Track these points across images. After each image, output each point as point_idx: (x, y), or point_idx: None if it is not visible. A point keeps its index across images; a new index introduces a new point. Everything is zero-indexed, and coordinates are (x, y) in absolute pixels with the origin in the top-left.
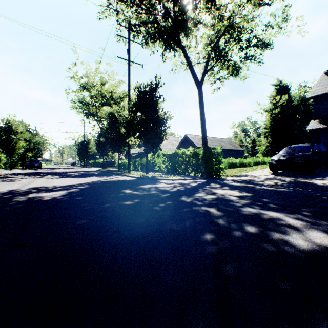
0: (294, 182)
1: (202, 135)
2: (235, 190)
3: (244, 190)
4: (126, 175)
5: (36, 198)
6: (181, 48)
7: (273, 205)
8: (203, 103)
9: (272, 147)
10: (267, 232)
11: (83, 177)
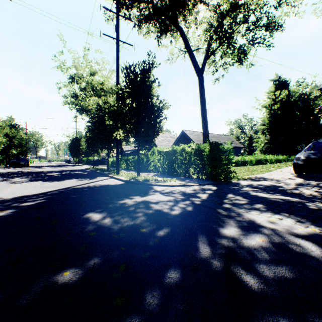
0: None
1: (203, 130)
2: (283, 214)
3: (302, 216)
4: (114, 176)
5: None
6: (179, 30)
7: None
8: (204, 92)
9: (271, 144)
10: None
11: (58, 179)
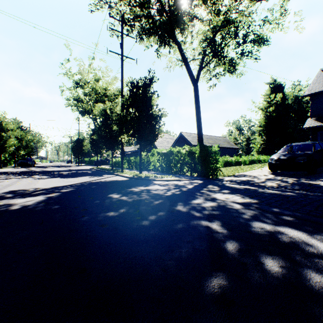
0: (298, 183)
1: (198, 133)
2: (237, 194)
3: (247, 195)
4: (119, 174)
5: (3, 206)
6: (176, 43)
7: (287, 217)
8: (198, 100)
9: (267, 145)
10: (299, 271)
11: (73, 176)
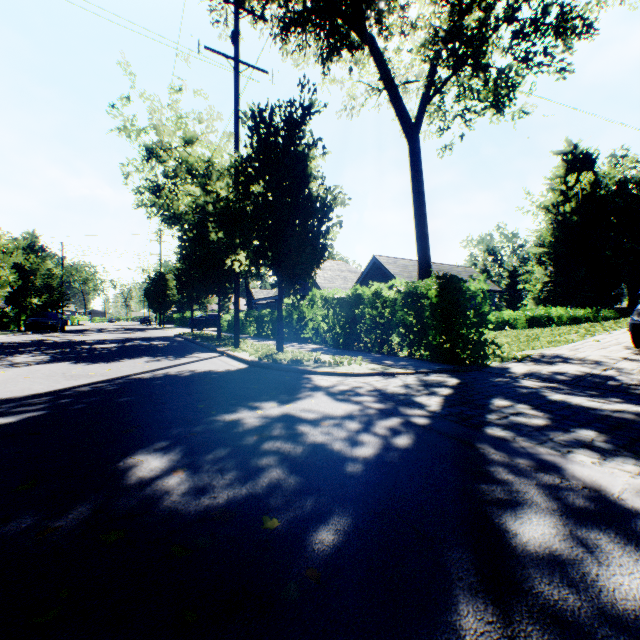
0: None
1: (420, 252)
2: None
3: None
4: (227, 352)
5: None
6: (368, 42)
7: None
8: (421, 173)
9: (557, 286)
10: None
11: (109, 358)
